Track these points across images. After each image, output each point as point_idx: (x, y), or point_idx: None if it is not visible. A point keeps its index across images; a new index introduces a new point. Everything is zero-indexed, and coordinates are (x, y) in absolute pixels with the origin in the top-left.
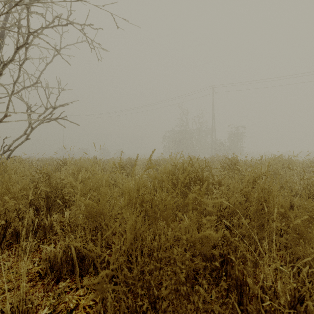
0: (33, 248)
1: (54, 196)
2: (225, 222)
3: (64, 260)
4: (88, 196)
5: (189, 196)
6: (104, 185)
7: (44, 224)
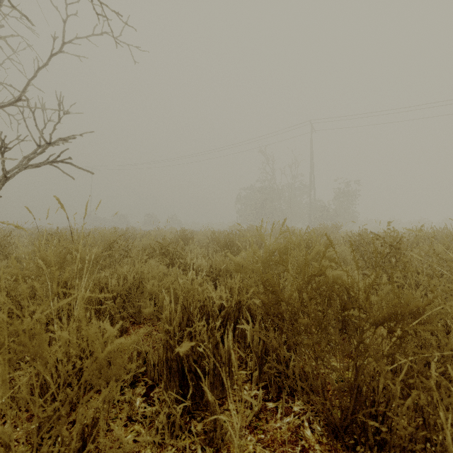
0: None
1: None
2: None
3: None
4: None
5: None
6: None
7: None
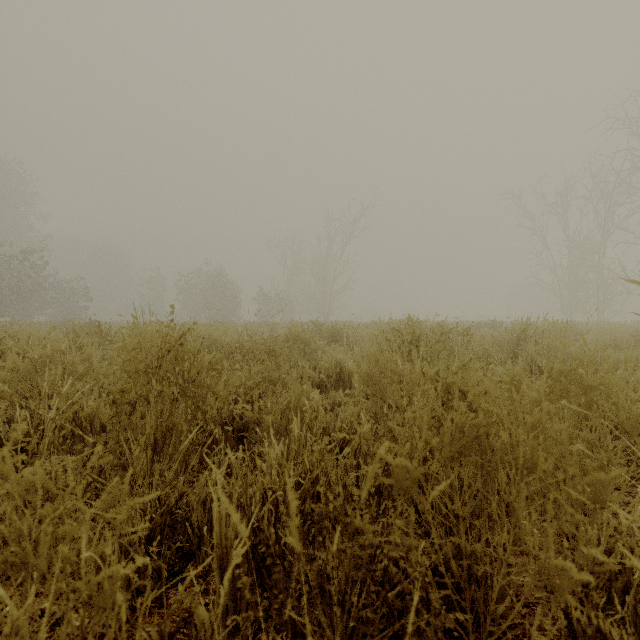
0: None
1: None
2: None
3: None
4: None
5: None
6: None
7: None
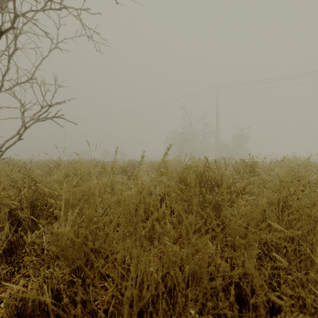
0: (5, 277)
1: (41, 204)
2: (277, 256)
3: (36, 304)
4: (76, 210)
5: (231, 224)
6: (97, 195)
7: (23, 243)
